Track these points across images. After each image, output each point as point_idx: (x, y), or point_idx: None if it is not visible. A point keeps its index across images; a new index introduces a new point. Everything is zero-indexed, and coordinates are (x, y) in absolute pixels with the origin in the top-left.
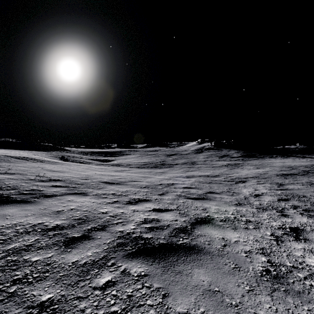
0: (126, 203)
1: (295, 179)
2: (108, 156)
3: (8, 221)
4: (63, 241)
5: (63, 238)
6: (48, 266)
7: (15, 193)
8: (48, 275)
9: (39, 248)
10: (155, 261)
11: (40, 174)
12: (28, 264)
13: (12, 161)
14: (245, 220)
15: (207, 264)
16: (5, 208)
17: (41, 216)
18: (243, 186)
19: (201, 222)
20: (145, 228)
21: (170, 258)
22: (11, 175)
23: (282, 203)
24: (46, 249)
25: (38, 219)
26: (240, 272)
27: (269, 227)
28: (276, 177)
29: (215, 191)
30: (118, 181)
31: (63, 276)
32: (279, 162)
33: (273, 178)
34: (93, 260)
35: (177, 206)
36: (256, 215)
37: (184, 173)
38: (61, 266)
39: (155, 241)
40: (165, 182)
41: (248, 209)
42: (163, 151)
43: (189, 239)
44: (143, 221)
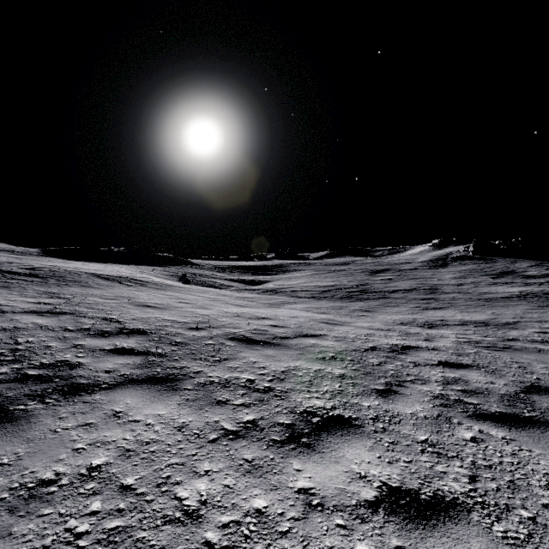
0: (280, 441)
1: None
2: (259, 273)
3: None
4: None
5: None
6: None
7: (6, 376)
8: None
9: None
10: None
11: (112, 315)
12: None
13: (91, 284)
14: None
15: None
16: None
17: None
18: None
19: None
20: None
21: None
22: (53, 317)
23: None
24: None
25: None
26: None
27: None
28: None
29: (547, 382)
30: (269, 336)
31: None
32: None
33: None
34: None
35: (469, 470)
36: None
37: (419, 315)
38: None
39: None
40: (382, 343)
41: None
42: (361, 265)
43: None
44: None
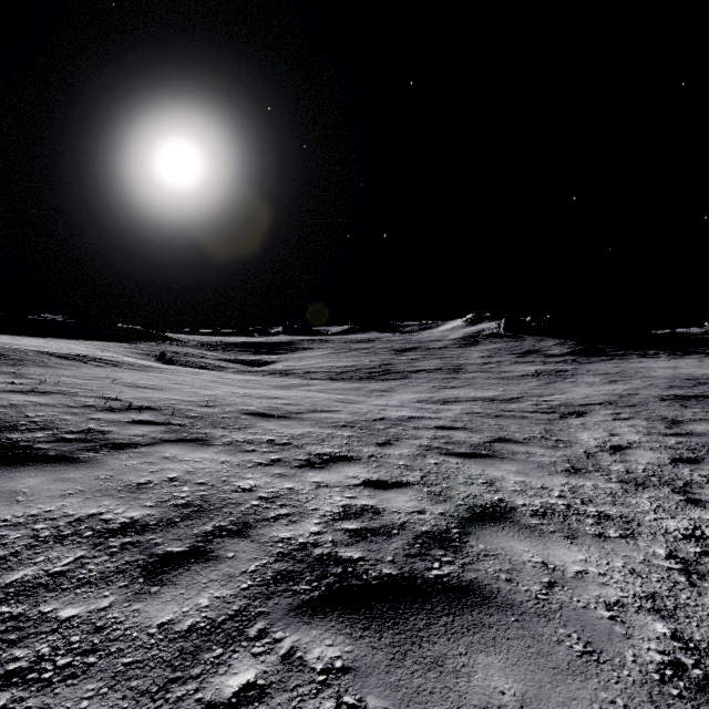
0: (300, 466)
1: (708, 408)
2: (262, 352)
3: (20, 507)
4: (142, 563)
5: (142, 555)
6: (97, 635)
7: (47, 439)
8: (95, 663)
9: (81, 581)
10: (370, 626)
11: (108, 395)
12: (48, 627)
13: (50, 363)
14: (595, 514)
15: (510, 639)
16: (17, 476)
17: (98, 495)
18: (580, 424)
19: (484, 518)
20: (345, 533)
21: (411, 620)
22: (43, 396)
23: (685, 470)
24: (99, 586)
25: (89, 503)
26: (602, 666)
27: (660, 534)
28: (661, 403)
29: (512, 436)
30: (283, 412)
31: (131, 667)
32: (664, 368)
33: (653, 407)
34: (212, 619)
35: (423, 474)
36: (621, 499)
37: (436, 393)
38: (129, 636)
39: (370, 569)
40: (391, 414)
41: (597, 483)
42: (387, 342)
43: (457, 565)
44: (341, 513)
